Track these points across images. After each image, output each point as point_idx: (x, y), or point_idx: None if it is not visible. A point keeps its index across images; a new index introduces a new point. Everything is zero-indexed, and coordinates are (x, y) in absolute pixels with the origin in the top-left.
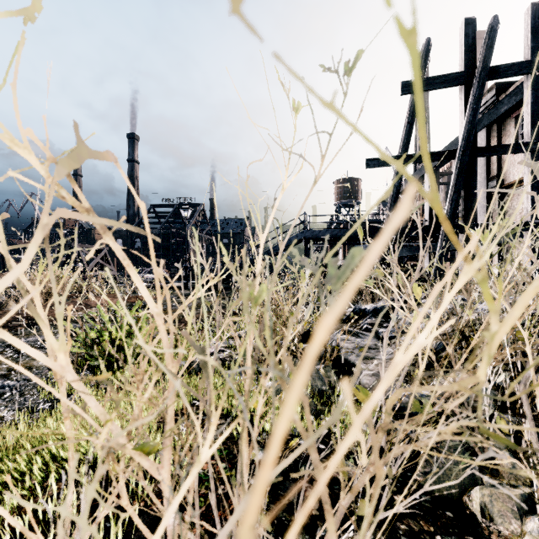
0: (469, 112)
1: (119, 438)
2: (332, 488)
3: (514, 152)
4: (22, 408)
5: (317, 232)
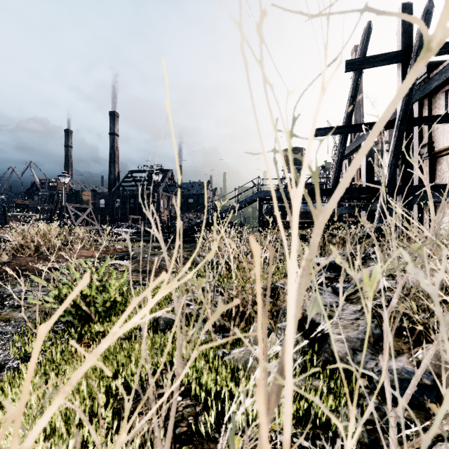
0: None
1: None
2: None
3: (447, 121)
4: None
5: (269, 193)
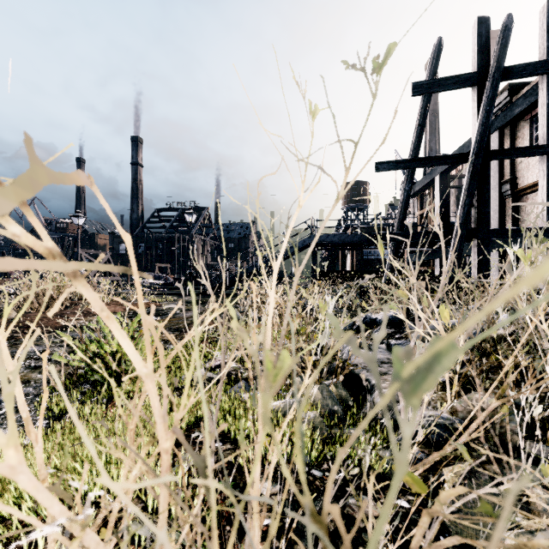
0: (482, 114)
1: (93, 547)
2: (349, 530)
3: (528, 154)
4: (18, 426)
5: (324, 237)
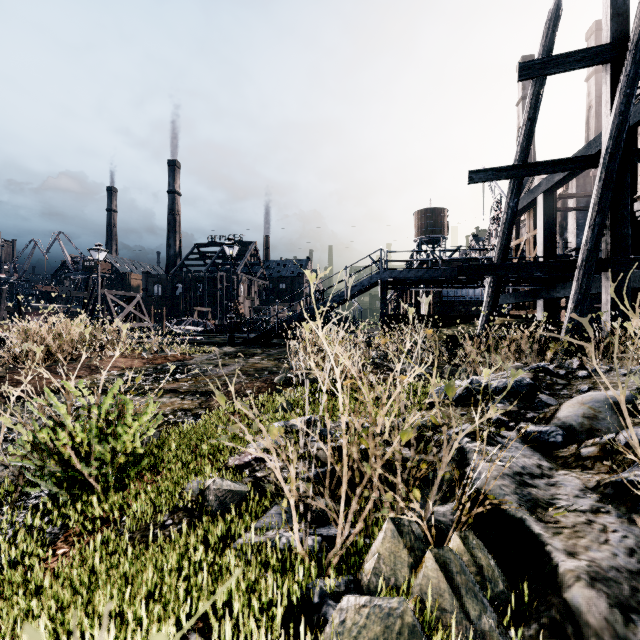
0: (620, 99)
1: None
2: None
3: None
4: None
5: (396, 272)
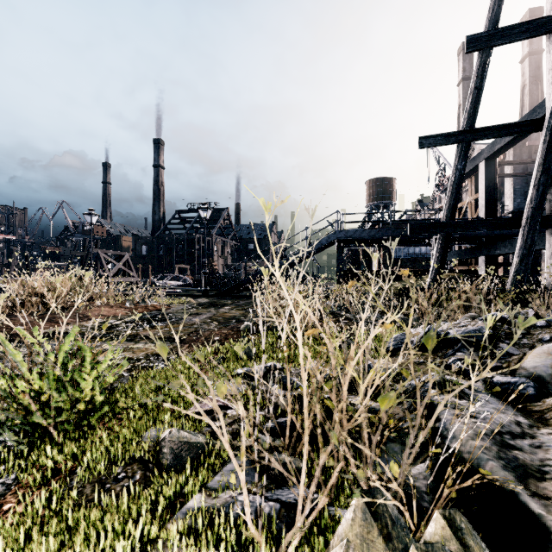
0: None
1: None
2: None
3: None
4: None
5: (351, 232)
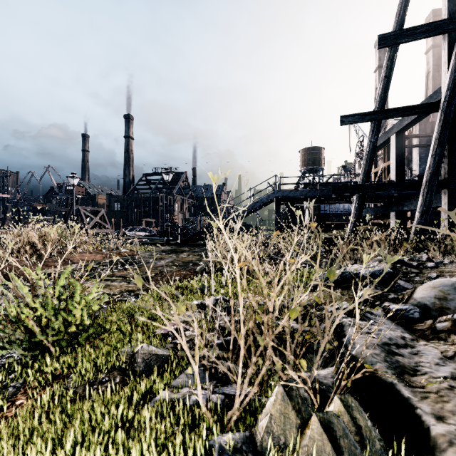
0: (455, 60)
1: None
2: None
3: None
4: None
5: (287, 192)
